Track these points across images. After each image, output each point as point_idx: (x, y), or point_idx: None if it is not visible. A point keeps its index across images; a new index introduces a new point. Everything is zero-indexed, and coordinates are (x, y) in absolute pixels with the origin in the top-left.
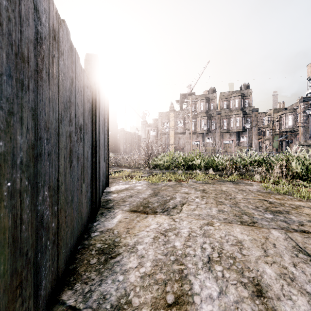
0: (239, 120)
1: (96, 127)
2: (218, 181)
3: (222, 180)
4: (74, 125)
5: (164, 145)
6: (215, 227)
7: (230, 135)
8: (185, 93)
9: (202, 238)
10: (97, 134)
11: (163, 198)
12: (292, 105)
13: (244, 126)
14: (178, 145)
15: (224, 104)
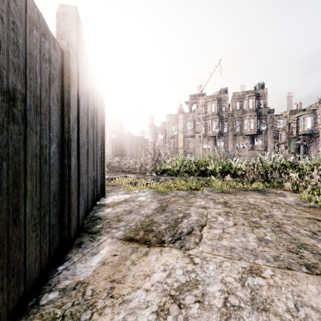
0: (254, 122)
1: (69, 111)
2: (240, 190)
3: (244, 189)
4: None
5: (172, 149)
6: (267, 279)
7: (244, 138)
8: (195, 94)
9: (254, 316)
10: (72, 123)
11: (172, 215)
12: (311, 105)
13: (259, 128)
14: (187, 149)
15: (237, 105)
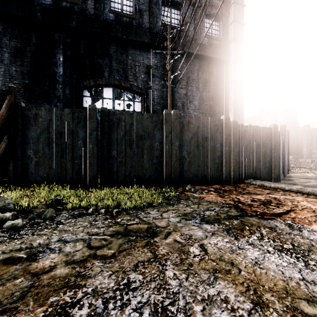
0: None
1: (285, 150)
2: None
3: None
4: (281, 152)
5: None
6: None
7: None
8: None
9: None
10: (285, 152)
11: None
12: None
13: None
14: None
15: None
